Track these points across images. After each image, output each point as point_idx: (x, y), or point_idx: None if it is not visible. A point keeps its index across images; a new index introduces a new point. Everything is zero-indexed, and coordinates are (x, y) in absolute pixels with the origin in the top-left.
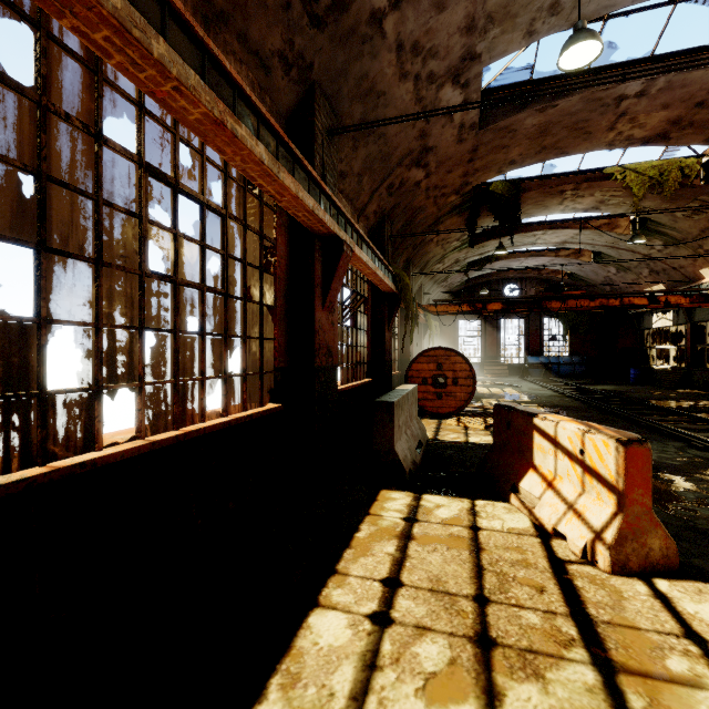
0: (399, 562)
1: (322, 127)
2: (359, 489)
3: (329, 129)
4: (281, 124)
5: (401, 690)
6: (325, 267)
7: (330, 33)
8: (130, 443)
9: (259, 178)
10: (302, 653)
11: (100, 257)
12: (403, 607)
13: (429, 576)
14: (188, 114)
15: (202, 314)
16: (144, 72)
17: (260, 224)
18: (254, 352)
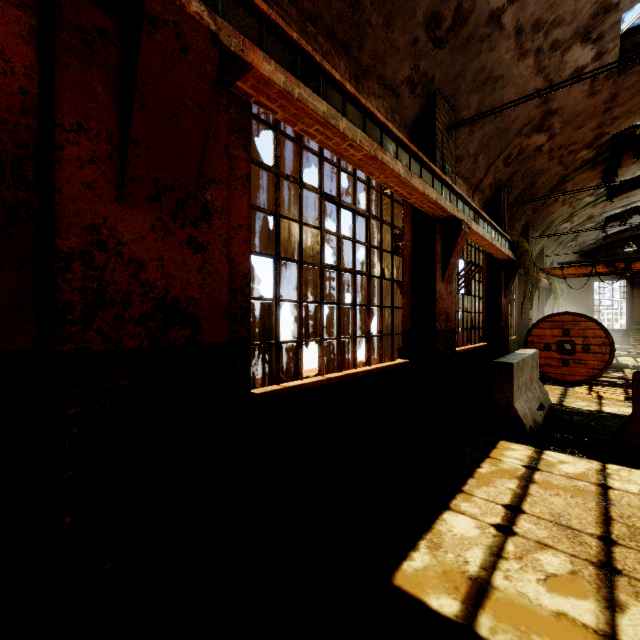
0: (520, 496)
1: (442, 126)
2: (478, 437)
3: (447, 125)
4: (407, 133)
5: (524, 576)
6: (444, 245)
7: (450, 47)
8: (316, 378)
9: (396, 186)
10: (441, 533)
11: (301, 259)
12: (525, 527)
13: (550, 512)
14: (354, 157)
15: (354, 290)
16: (332, 141)
17: (392, 217)
18: (385, 318)
